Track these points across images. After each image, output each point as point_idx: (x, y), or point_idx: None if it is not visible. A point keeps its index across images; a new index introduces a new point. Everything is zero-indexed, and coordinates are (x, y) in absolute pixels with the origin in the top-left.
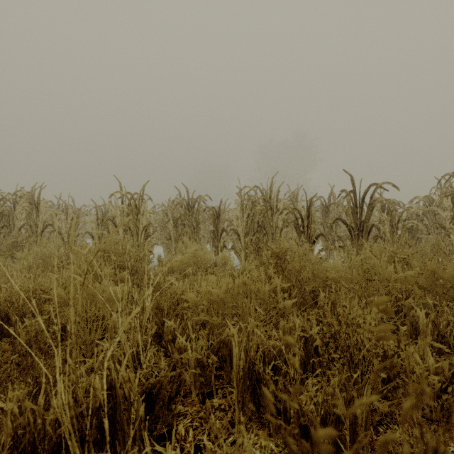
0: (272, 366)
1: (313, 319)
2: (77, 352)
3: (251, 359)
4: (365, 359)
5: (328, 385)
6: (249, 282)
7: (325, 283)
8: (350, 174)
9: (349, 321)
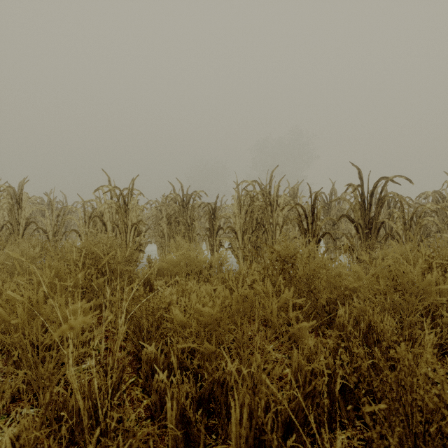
0: (287, 426)
1: (333, 344)
2: (28, 389)
3: (258, 422)
4: (445, 439)
5: (363, 447)
6: (251, 297)
7: (344, 294)
8: (357, 167)
9: (405, 367)
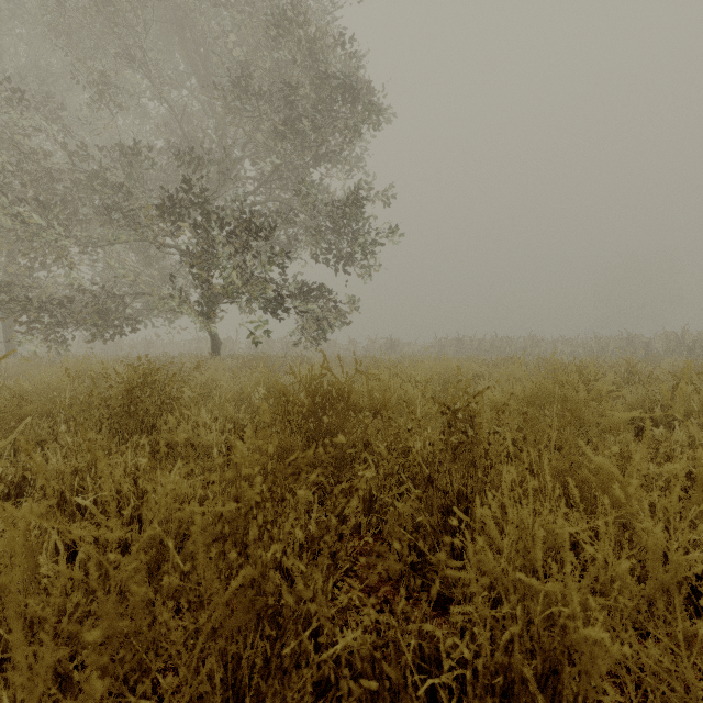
0: None
1: None
2: None
3: None
4: None
5: None
6: None
7: None
8: None
9: None
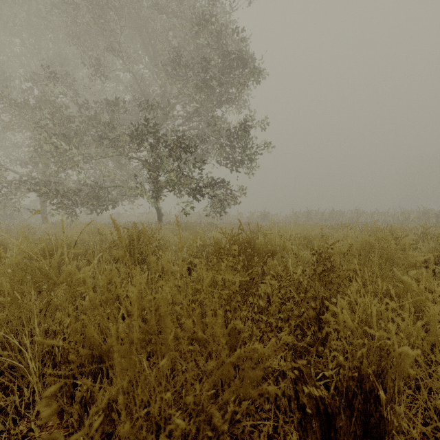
0: None
1: None
2: None
3: None
4: None
5: None
6: None
7: None
8: None
9: None
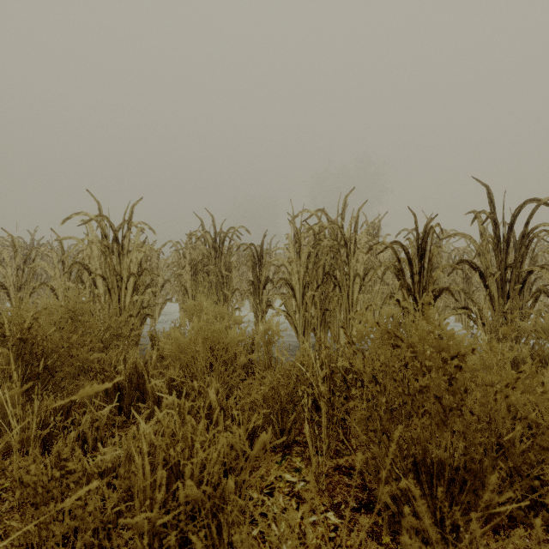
0: None
1: None
2: None
3: None
4: None
5: None
6: None
7: None
8: (486, 185)
9: None
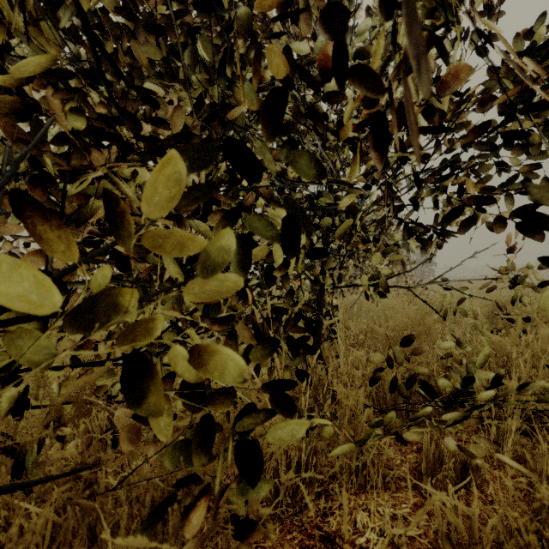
0: None
1: None
2: None
3: None
4: None
5: None
6: None
7: None
8: None
9: None
